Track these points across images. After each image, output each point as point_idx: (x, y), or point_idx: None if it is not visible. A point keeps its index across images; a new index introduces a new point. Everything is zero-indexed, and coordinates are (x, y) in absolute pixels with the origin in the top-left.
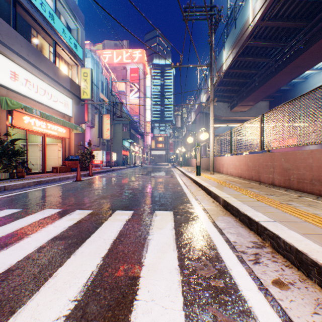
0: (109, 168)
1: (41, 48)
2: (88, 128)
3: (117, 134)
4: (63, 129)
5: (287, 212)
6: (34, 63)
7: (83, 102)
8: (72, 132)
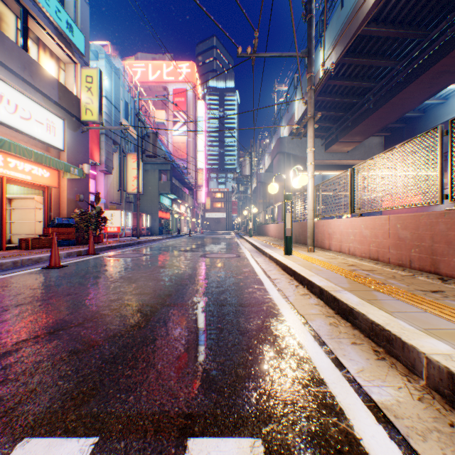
0: (133, 240)
1: None
2: (101, 173)
3: (152, 186)
4: (45, 171)
5: None
6: None
7: (86, 127)
8: (63, 176)
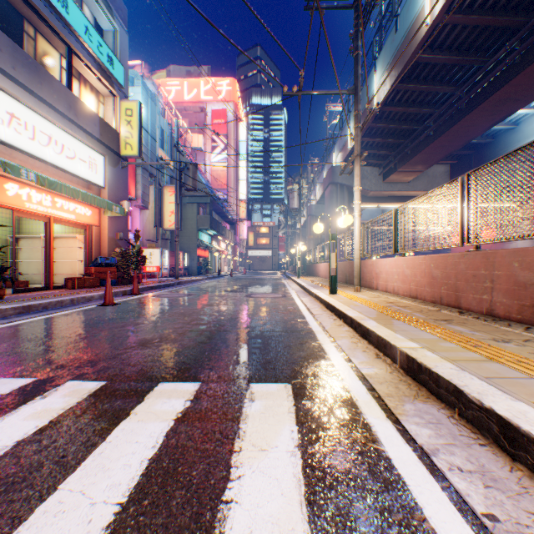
0: (173, 280)
1: (42, 58)
2: (137, 209)
3: (189, 221)
4: (87, 209)
5: None
6: (27, 84)
7: (125, 162)
8: (104, 214)
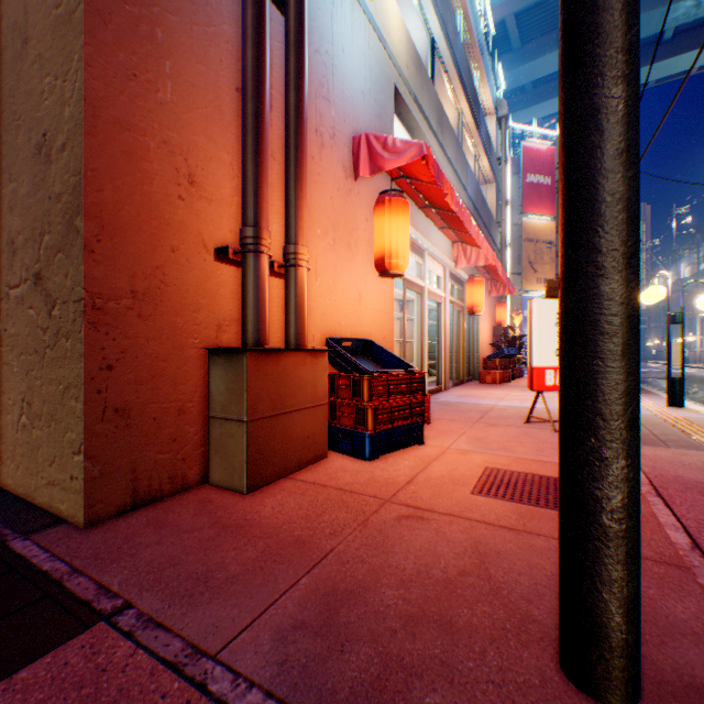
0: None
1: None
2: None
3: None
4: None
5: None
6: None
7: None
8: None
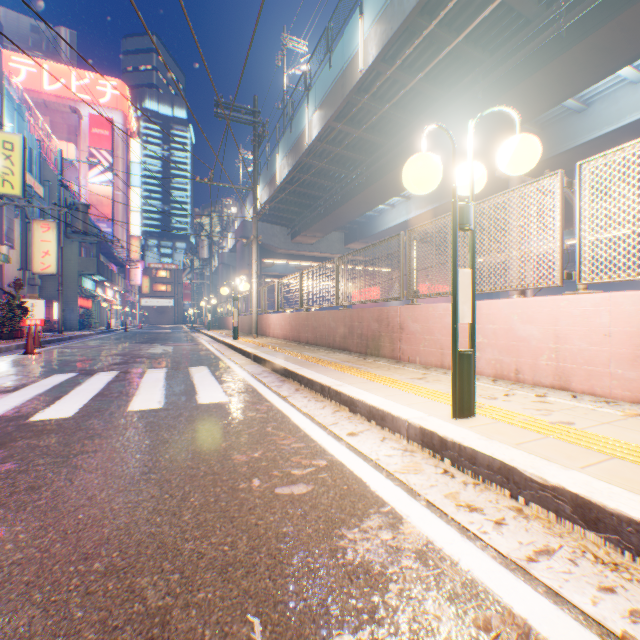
0: (61, 335)
1: None
2: None
3: (68, 263)
4: None
5: (292, 355)
6: None
7: (4, 202)
8: None
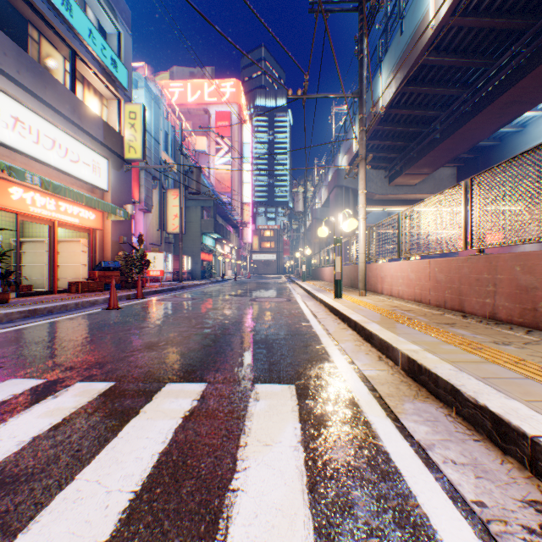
0: (176, 284)
1: (46, 62)
2: (141, 212)
3: (193, 224)
4: (91, 213)
5: None
6: (31, 88)
7: (129, 166)
8: (107, 218)
